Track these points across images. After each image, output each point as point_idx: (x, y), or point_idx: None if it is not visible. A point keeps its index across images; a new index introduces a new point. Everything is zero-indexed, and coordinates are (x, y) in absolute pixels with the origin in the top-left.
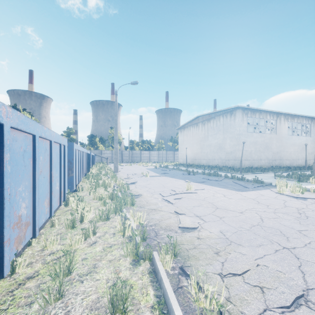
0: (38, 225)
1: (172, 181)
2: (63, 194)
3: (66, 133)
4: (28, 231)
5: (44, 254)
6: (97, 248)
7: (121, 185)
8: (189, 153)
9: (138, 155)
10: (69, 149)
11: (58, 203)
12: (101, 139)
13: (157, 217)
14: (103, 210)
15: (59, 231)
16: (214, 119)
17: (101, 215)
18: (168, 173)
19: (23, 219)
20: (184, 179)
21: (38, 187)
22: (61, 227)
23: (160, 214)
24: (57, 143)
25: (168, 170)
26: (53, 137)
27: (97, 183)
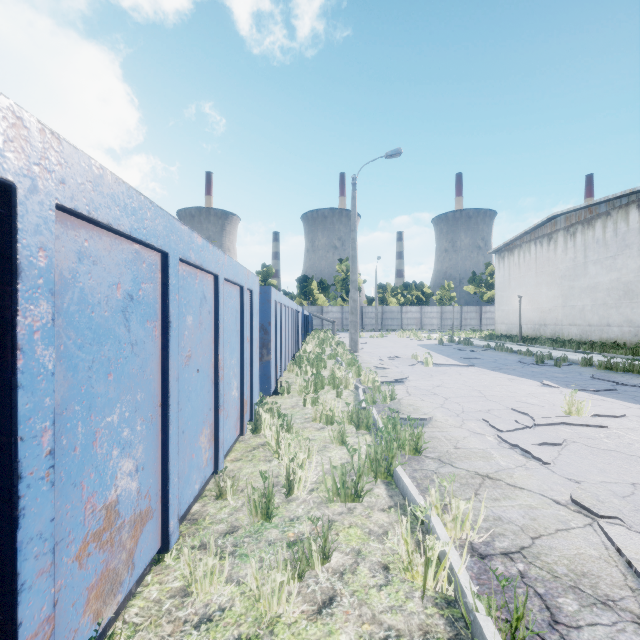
0: (176, 512)
1: (500, 382)
2: (248, 406)
3: (261, 275)
4: (146, 536)
5: (184, 617)
6: (339, 638)
7: (374, 385)
8: (525, 309)
9: (396, 315)
10: (262, 301)
11: (236, 429)
12: (322, 284)
13: (514, 514)
14: (344, 469)
15: (234, 516)
16: (608, 217)
17: (335, 475)
18: (479, 359)
19: (127, 510)
20: (535, 379)
21: (176, 404)
22: (240, 504)
23: (519, 504)
24: (234, 285)
25: (474, 349)
26: (224, 267)
27: (319, 378)
